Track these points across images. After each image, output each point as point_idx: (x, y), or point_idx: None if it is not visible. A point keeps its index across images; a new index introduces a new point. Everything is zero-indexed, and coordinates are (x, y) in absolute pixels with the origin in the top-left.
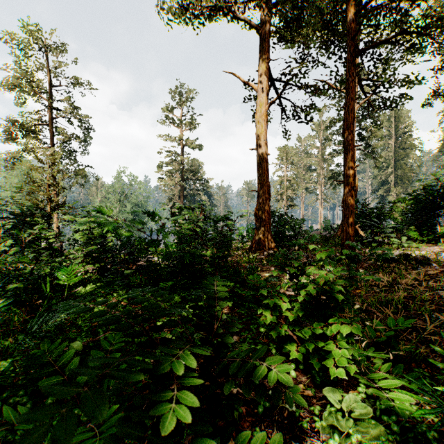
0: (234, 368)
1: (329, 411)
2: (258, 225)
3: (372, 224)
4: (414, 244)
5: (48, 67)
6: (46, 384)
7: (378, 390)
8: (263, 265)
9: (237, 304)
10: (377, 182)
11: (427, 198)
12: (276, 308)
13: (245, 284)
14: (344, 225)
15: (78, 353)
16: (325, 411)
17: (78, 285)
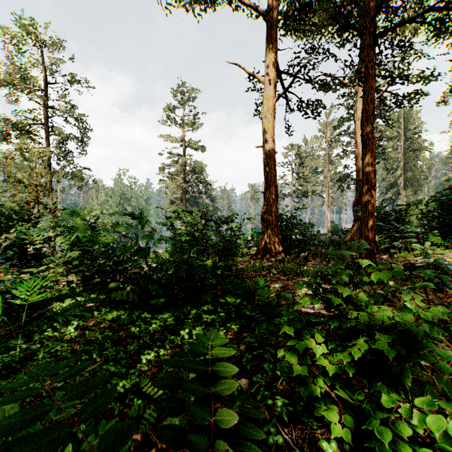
0: None
1: None
2: (265, 229)
3: (390, 228)
4: (438, 250)
5: (43, 64)
6: None
7: None
8: (272, 274)
9: (245, 329)
10: (386, 184)
11: None
12: (305, 350)
13: (254, 300)
14: (363, 229)
15: None
16: None
17: (57, 299)
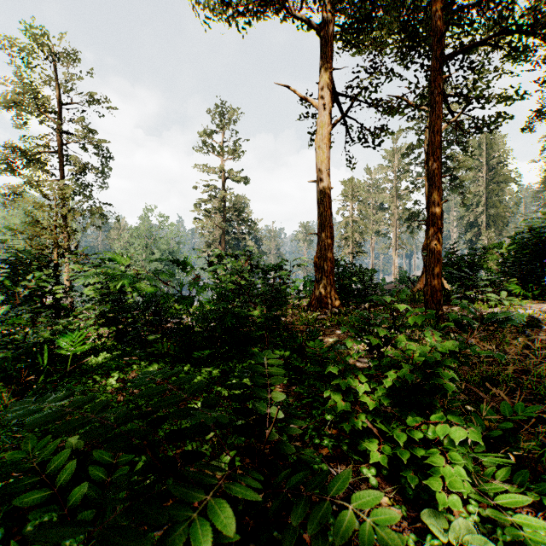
0: (300, 512)
1: (430, 544)
2: (318, 277)
3: (462, 275)
4: (516, 301)
5: (57, 81)
6: (25, 502)
7: (497, 510)
8: (326, 327)
9: (294, 381)
10: (465, 223)
11: (533, 242)
12: (349, 389)
13: (304, 353)
14: (428, 276)
15: (78, 451)
16: (424, 544)
17: (88, 354)
